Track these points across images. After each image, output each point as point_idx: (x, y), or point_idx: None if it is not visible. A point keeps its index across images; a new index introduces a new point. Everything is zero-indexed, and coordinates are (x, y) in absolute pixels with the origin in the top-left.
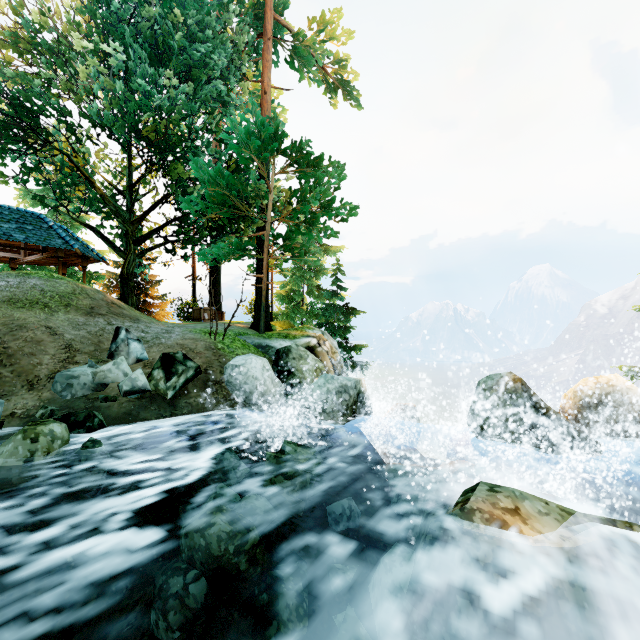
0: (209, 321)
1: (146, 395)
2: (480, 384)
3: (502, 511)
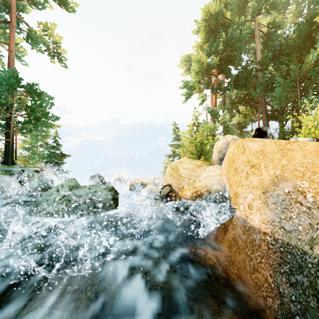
0: None
1: None
2: (91, 177)
3: None
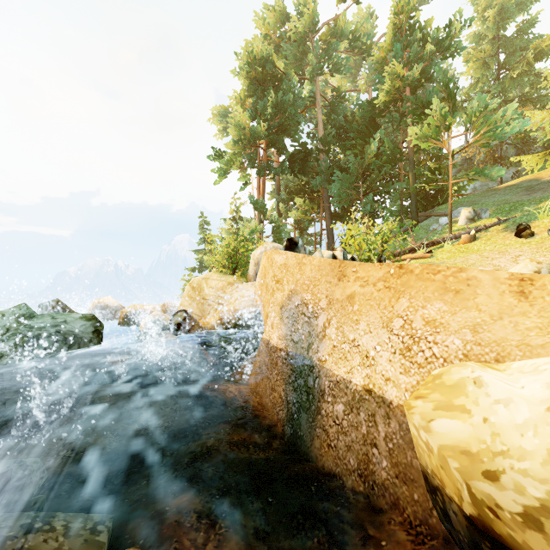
0: None
1: None
2: (41, 306)
3: None
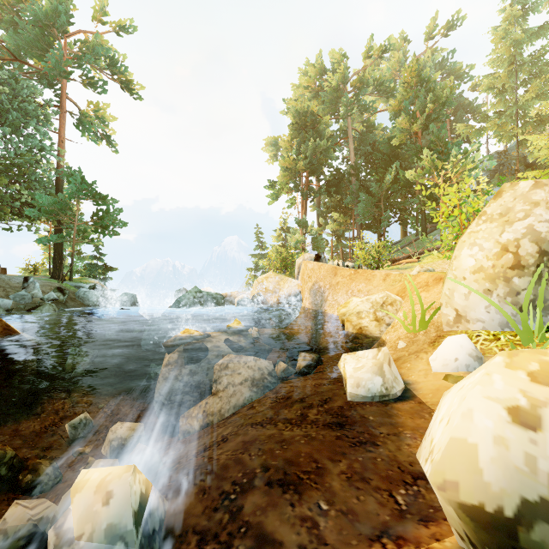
0: None
1: (54, 302)
2: (176, 292)
3: None
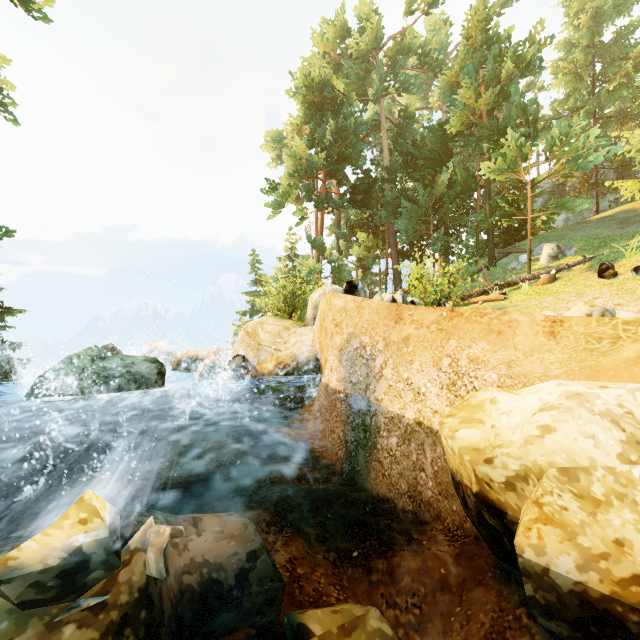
0: None
1: None
2: None
3: None
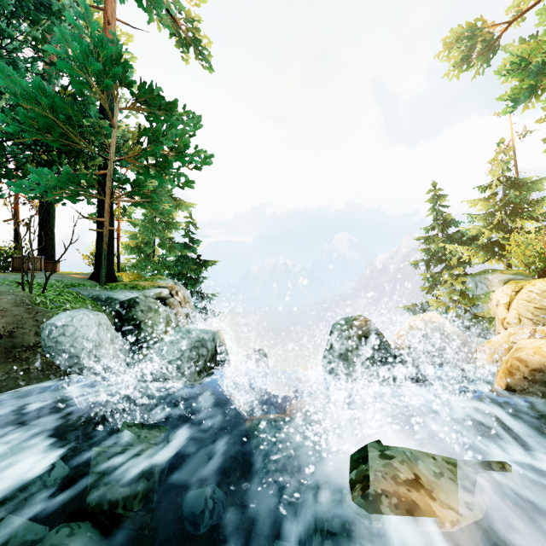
0: (36, 272)
1: None
2: (335, 328)
3: (406, 487)
